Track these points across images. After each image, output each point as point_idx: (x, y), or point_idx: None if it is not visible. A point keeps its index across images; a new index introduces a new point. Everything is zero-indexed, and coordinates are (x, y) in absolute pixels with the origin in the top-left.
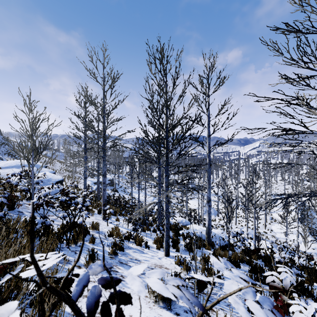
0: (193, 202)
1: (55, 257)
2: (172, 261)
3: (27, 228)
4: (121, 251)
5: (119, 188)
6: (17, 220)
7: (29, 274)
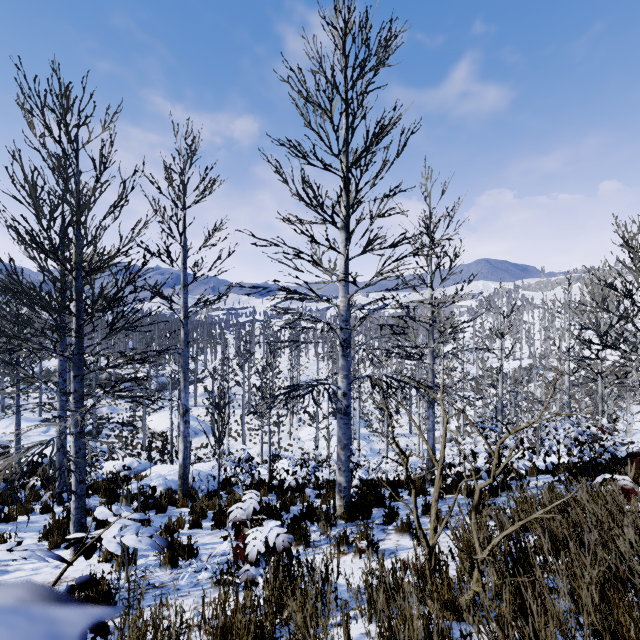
0: (161, 418)
1: None
2: (93, 559)
3: None
4: None
5: None
6: None
7: None
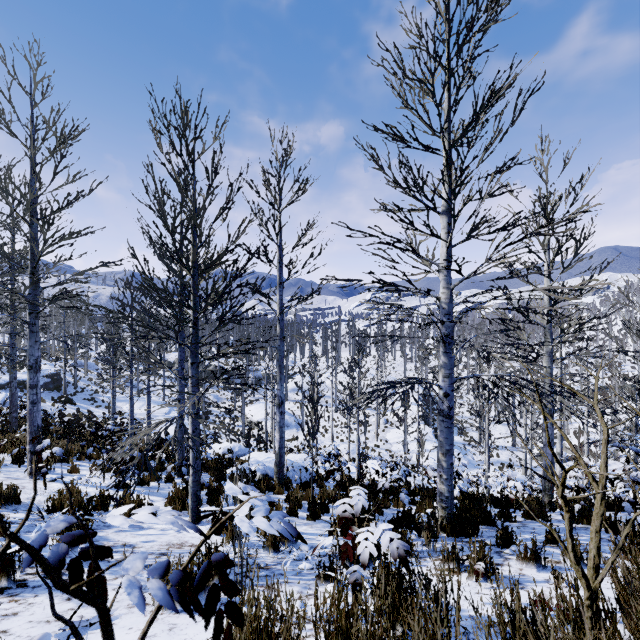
0: (256, 409)
1: None
2: (206, 529)
3: None
4: None
5: (76, 394)
6: None
7: None
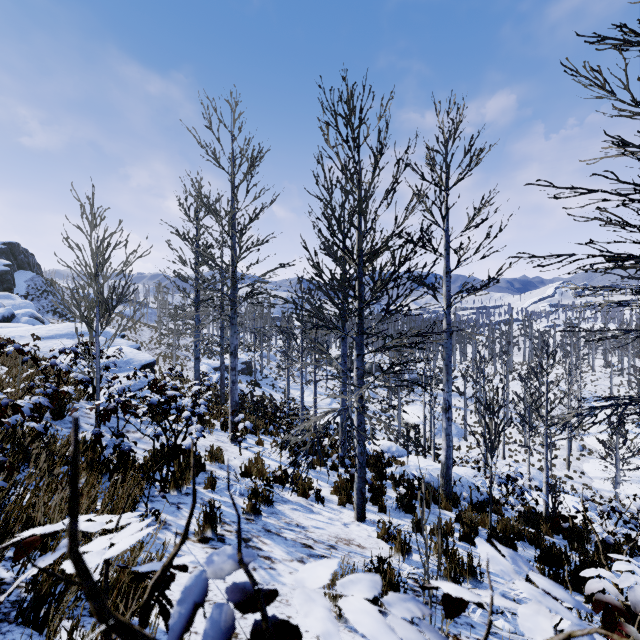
0: (413, 411)
1: (136, 528)
2: (372, 531)
3: (88, 455)
4: (267, 507)
5: (262, 379)
6: (68, 439)
7: None
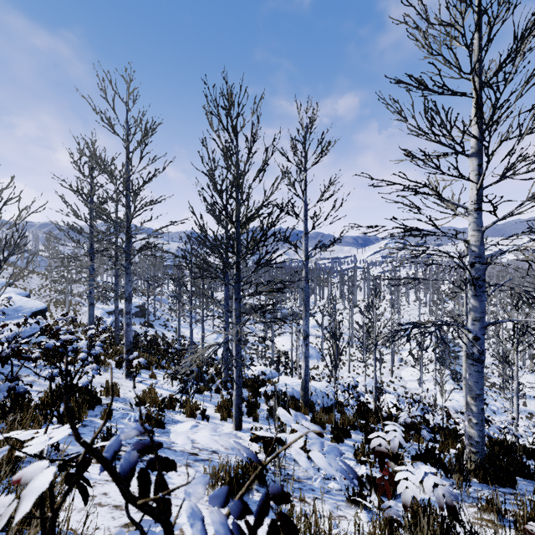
0: (283, 340)
1: (66, 427)
2: (246, 436)
3: None
4: (159, 428)
5: (155, 320)
6: None
7: (32, 451)
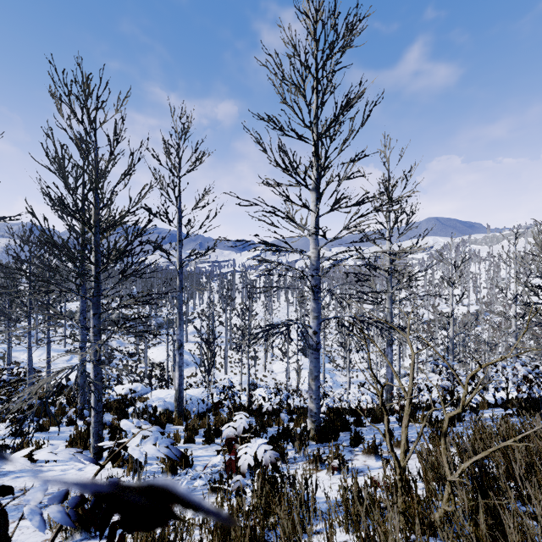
0: (159, 351)
1: None
2: (108, 464)
3: None
4: None
5: None
6: None
7: None
